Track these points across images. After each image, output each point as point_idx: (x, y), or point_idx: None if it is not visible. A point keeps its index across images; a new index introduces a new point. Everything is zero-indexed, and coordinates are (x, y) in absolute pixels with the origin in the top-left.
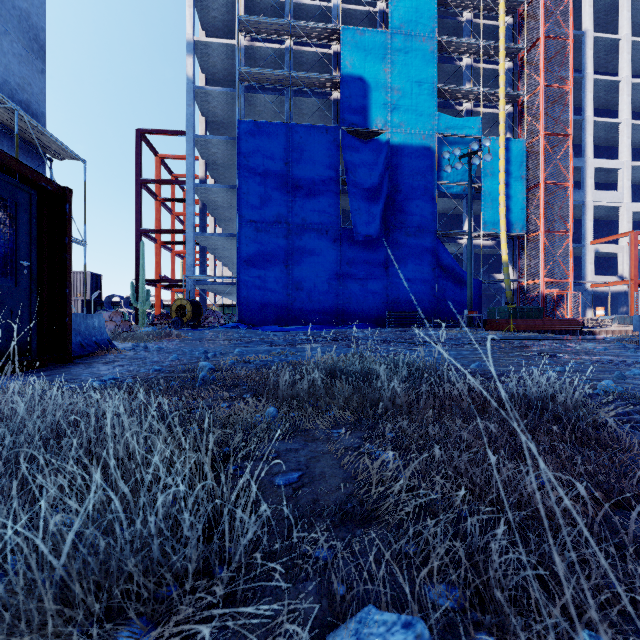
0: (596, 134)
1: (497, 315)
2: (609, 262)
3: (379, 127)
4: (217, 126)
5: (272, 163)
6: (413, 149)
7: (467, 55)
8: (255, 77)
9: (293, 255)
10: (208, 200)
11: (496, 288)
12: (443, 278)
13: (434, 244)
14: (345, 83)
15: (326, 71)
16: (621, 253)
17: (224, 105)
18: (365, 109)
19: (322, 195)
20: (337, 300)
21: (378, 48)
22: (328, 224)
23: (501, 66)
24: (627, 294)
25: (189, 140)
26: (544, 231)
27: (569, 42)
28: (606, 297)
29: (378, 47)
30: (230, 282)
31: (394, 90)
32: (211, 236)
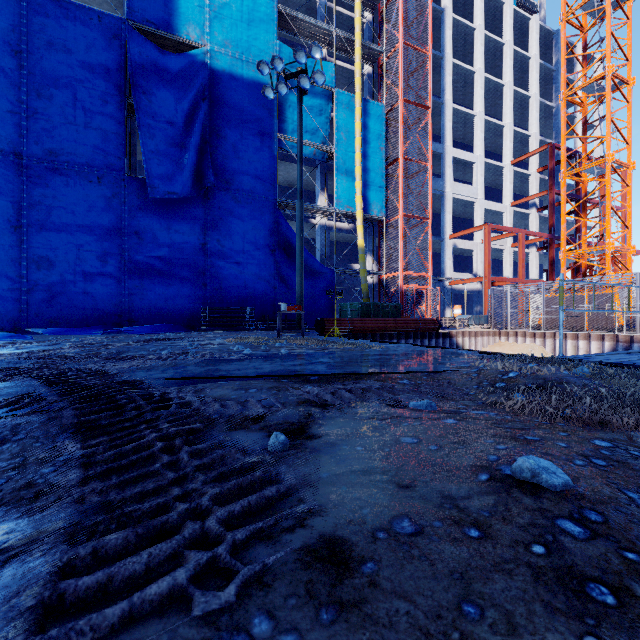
0: (454, 126)
1: (349, 313)
2: (465, 261)
3: (192, 37)
4: None
5: None
6: (244, 82)
7: None
8: None
9: (31, 210)
10: None
11: (355, 281)
12: (286, 264)
13: (274, 217)
14: None
15: None
16: (476, 250)
17: None
18: (169, 4)
19: (91, 119)
20: (119, 288)
21: None
22: (102, 167)
23: (357, 6)
24: (481, 293)
25: None
26: (403, 215)
27: (428, 2)
28: (463, 296)
29: None
30: None
31: None
32: None
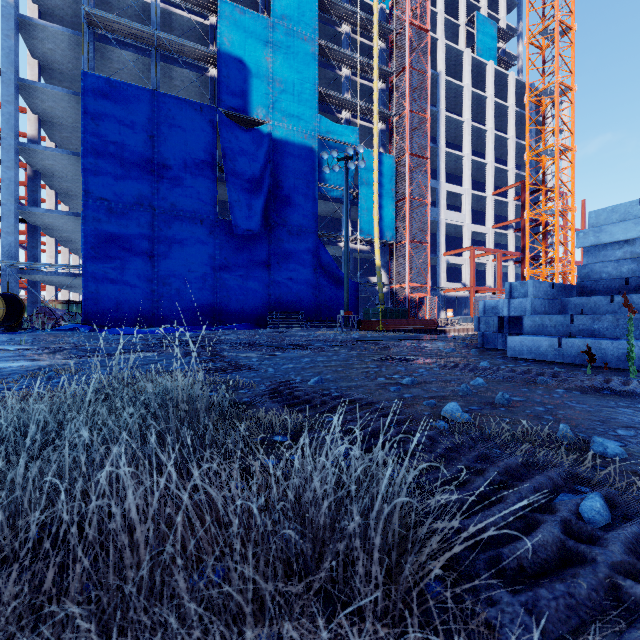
0: (447, 163)
1: (371, 316)
2: (456, 272)
3: (260, 117)
4: (58, 76)
5: (131, 133)
6: (295, 146)
7: (346, 66)
8: (109, 25)
9: (159, 245)
10: (42, 167)
11: (371, 290)
12: (324, 279)
13: (316, 245)
14: (223, 61)
15: (203, 44)
16: (464, 265)
17: (66, 50)
18: (245, 94)
19: (196, 180)
20: (214, 298)
21: (259, 33)
22: (203, 213)
23: (375, 84)
24: (468, 299)
25: (7, 82)
26: (409, 241)
27: (428, 77)
28: (454, 301)
29: (259, 32)
30: (73, 273)
31: (276, 82)
32: (44, 212)
